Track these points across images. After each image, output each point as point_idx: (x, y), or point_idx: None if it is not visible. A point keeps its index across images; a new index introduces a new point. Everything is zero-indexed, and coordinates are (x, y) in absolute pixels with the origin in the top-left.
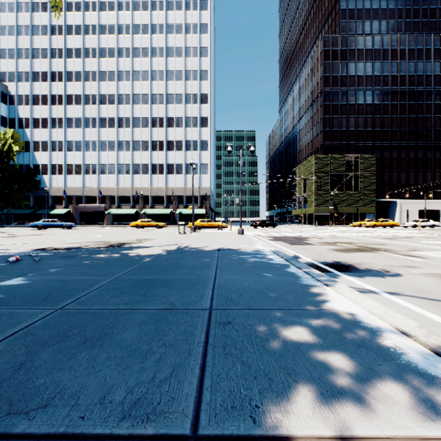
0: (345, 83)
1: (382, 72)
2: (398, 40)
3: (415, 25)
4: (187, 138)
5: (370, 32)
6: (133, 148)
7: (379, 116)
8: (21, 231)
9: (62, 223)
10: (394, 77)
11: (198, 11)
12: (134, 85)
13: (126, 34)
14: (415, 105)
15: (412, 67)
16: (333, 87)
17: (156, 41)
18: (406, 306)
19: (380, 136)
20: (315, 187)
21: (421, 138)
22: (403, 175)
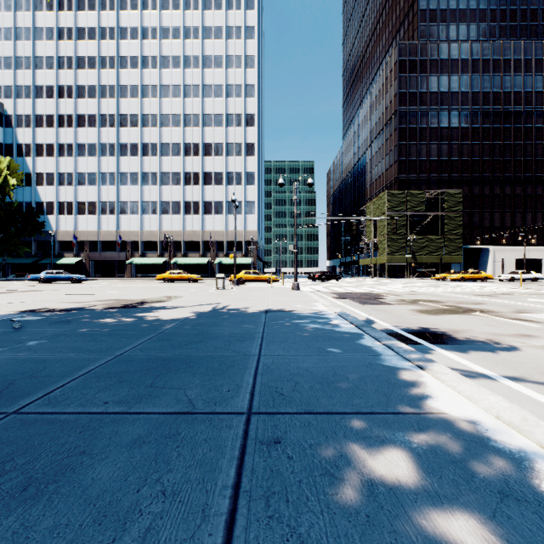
0: (425, 101)
1: (471, 87)
2: (491, 48)
3: (512, 29)
4: (228, 169)
5: (456, 38)
6: (161, 182)
7: (467, 143)
8: (16, 286)
9: (70, 276)
10: (486, 94)
11: (242, 11)
12: (162, 103)
13: (152, 39)
14: (512, 129)
15: (508, 82)
16: (410, 106)
17: (190, 48)
18: (542, 402)
19: (468, 167)
20: (388, 231)
21: (519, 170)
22: (497, 216)
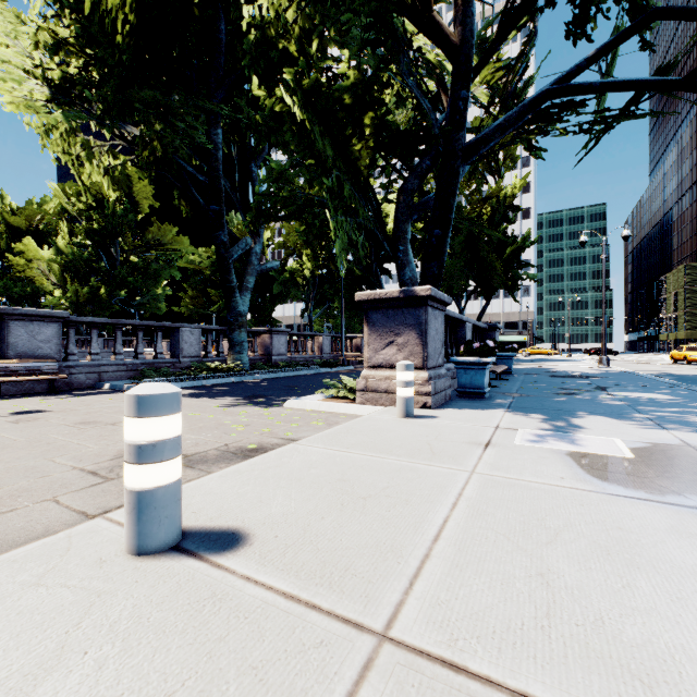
0: None
1: None
2: None
3: None
4: None
5: None
6: None
7: None
8: None
9: None
10: None
11: None
12: None
13: None
14: None
15: None
16: None
17: None
18: None
19: None
20: (687, 305)
21: None
22: None
